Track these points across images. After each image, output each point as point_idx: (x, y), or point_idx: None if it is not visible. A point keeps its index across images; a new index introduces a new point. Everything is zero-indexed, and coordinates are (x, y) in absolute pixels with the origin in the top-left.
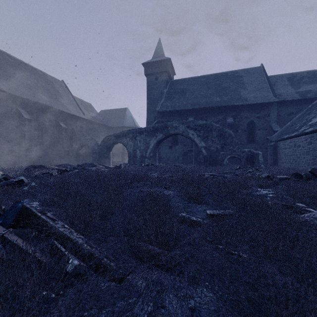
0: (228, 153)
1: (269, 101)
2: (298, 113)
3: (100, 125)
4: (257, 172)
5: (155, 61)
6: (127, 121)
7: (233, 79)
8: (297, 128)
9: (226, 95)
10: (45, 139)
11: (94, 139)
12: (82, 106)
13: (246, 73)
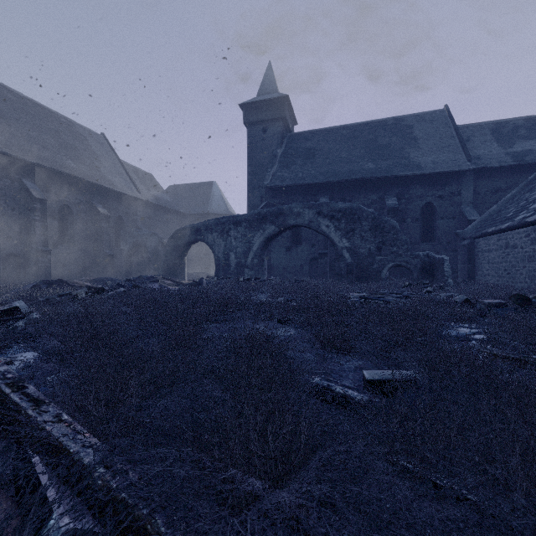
0: (389, 259)
1: (459, 168)
2: (510, 190)
3: (167, 210)
4: (441, 292)
5: (262, 101)
6: (213, 204)
7: (397, 130)
8: (511, 214)
9: (385, 158)
10: (72, 234)
11: (156, 235)
12: (136, 178)
13: (420, 121)
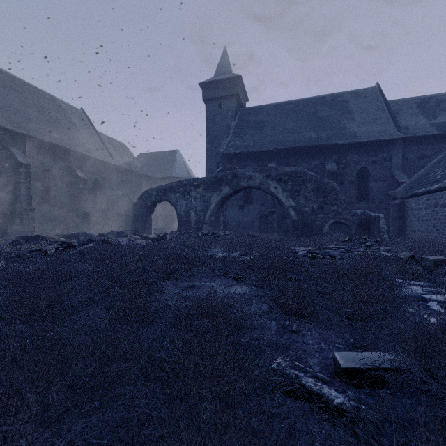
0: (330, 217)
1: (390, 137)
2: (434, 156)
3: (137, 174)
4: (379, 246)
5: (218, 80)
6: (177, 169)
7: (335, 105)
8: (439, 177)
9: (325, 129)
10: (54, 195)
11: (127, 196)
12: (111, 146)
13: (354, 97)
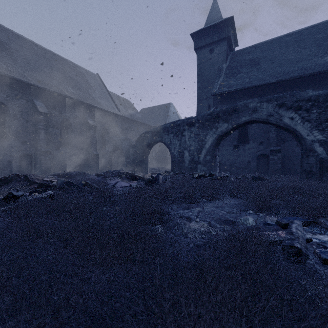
0: None
1: None
2: None
3: (139, 123)
4: None
5: (209, 27)
6: (170, 118)
7: None
8: None
9: None
10: (71, 140)
11: (128, 140)
12: (118, 102)
13: None
